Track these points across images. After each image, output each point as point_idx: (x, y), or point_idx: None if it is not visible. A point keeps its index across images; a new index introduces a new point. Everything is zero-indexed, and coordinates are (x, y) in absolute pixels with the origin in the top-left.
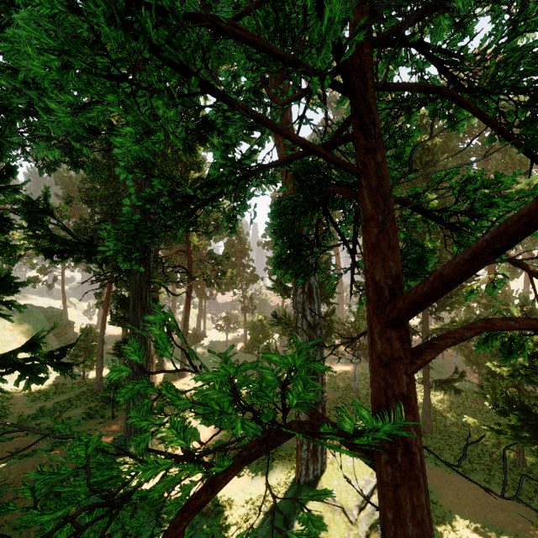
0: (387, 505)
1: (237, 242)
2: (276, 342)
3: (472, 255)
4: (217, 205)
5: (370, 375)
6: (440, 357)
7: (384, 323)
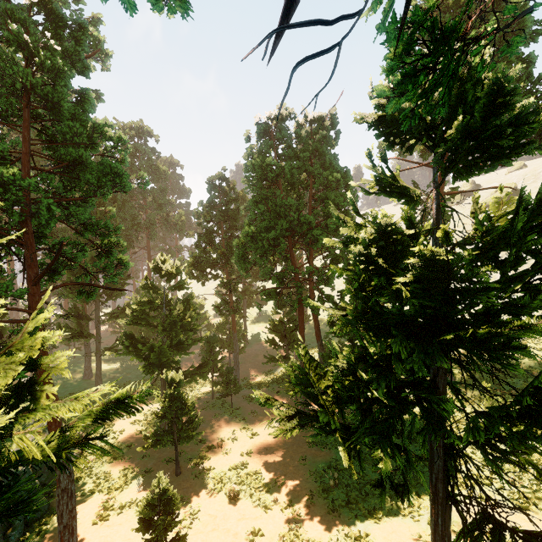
0: None
1: None
2: None
3: (46, 269)
4: None
5: (28, 299)
6: None
7: (32, 285)
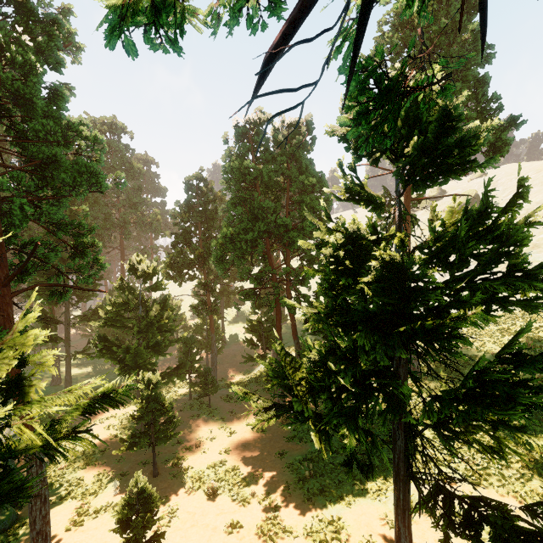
0: (2, 328)
1: None
2: None
3: (18, 270)
4: None
5: None
6: None
7: (2, 286)
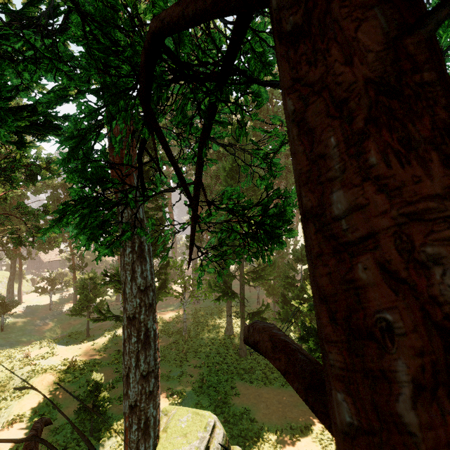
0: None
1: (64, 196)
2: (112, 297)
3: None
4: (23, 146)
5: None
6: (248, 291)
7: None
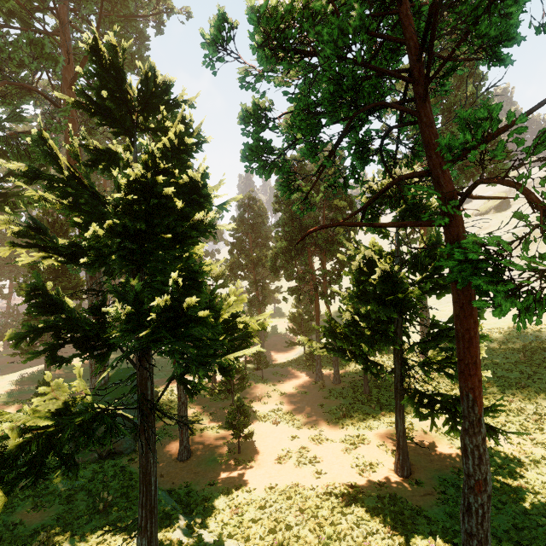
0: None
1: None
2: None
3: None
4: None
5: None
6: None
7: None
